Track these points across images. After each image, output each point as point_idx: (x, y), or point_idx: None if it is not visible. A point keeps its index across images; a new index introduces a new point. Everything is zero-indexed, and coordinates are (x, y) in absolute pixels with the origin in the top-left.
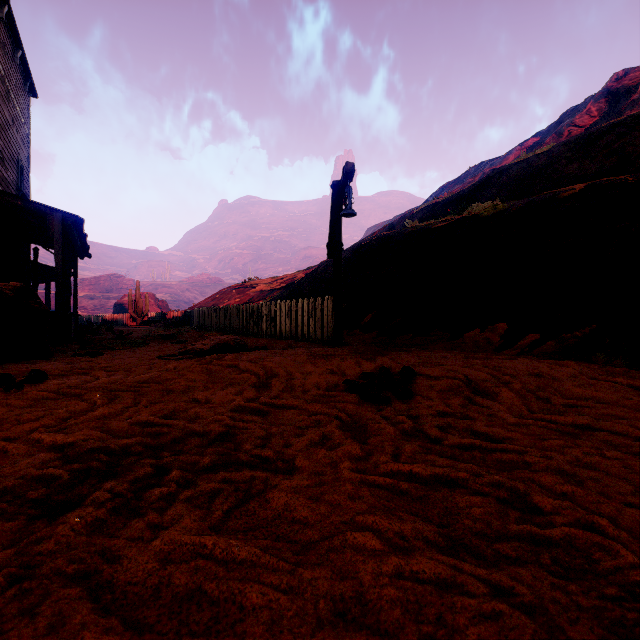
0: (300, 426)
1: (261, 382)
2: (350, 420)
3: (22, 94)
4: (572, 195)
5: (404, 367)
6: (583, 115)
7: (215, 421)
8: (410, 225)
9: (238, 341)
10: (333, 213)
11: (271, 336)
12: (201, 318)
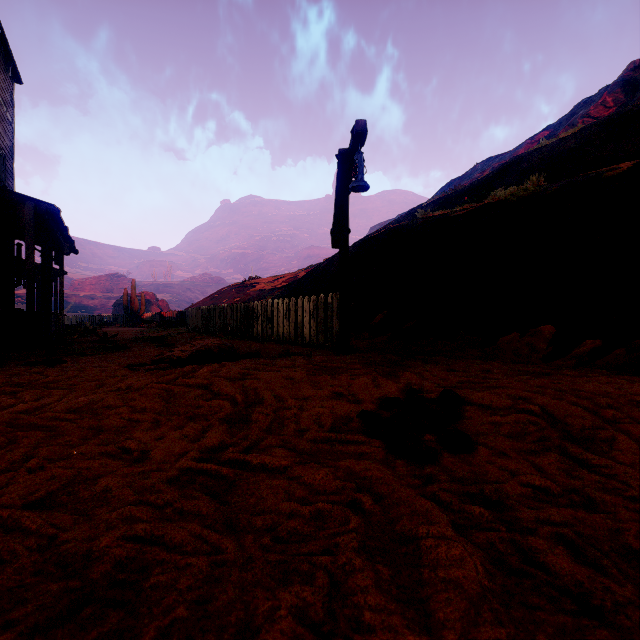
0: (285, 536)
1: (238, 413)
2: (379, 511)
3: (3, 78)
4: (620, 174)
5: (445, 391)
6: (598, 106)
7: (122, 521)
8: (422, 216)
9: (224, 347)
10: (339, 190)
11: (267, 339)
12: (195, 318)
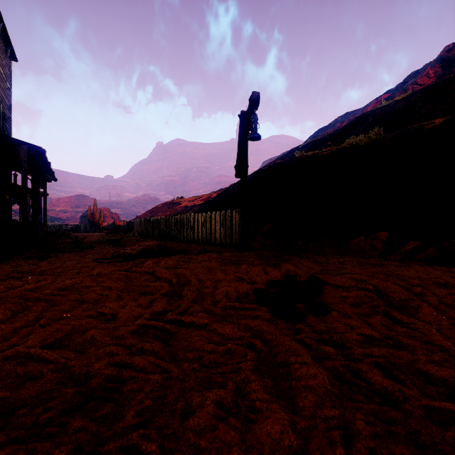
0: (207, 363)
1: (173, 291)
2: (266, 350)
3: (4, 57)
4: (435, 127)
5: (311, 276)
6: (423, 76)
7: (106, 355)
8: (298, 155)
9: (161, 246)
10: (240, 139)
11: (190, 241)
12: (139, 226)
